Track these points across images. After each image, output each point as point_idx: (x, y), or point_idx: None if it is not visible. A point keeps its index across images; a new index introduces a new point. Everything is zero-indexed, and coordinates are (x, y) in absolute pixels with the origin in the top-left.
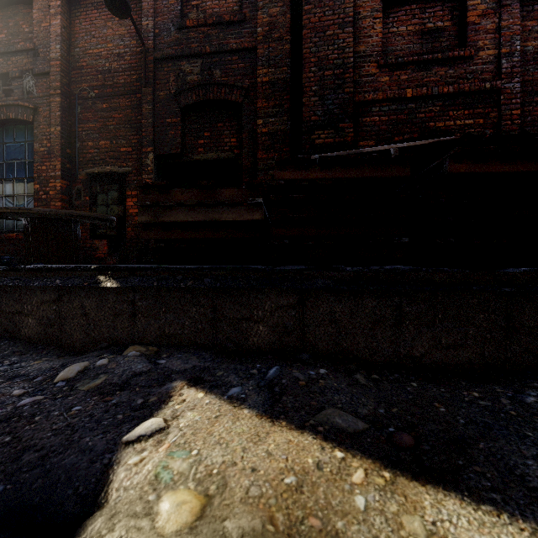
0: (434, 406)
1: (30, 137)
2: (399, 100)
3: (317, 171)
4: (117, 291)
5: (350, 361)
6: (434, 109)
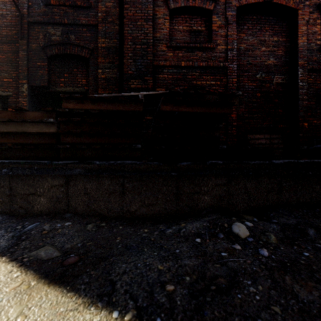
0: (116, 239)
1: None
2: (178, 67)
3: (89, 104)
4: None
5: (96, 216)
6: (196, 74)
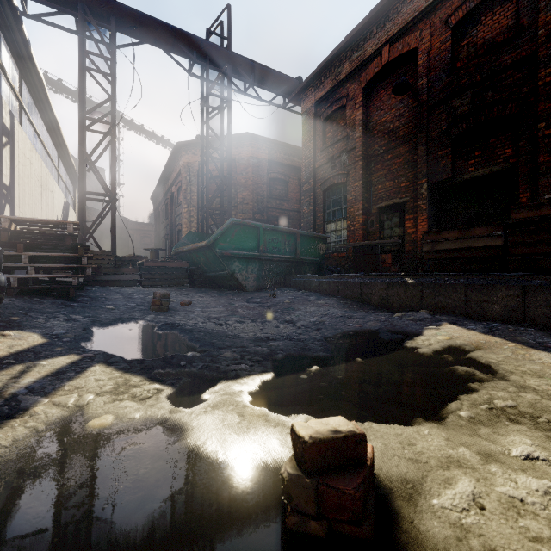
0: None
1: (344, 191)
2: None
3: (547, 209)
4: (413, 285)
5: None
6: None
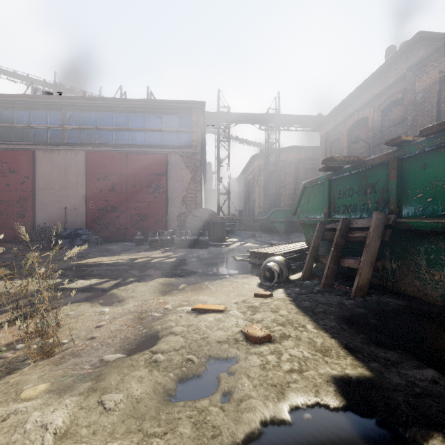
0: None
1: None
2: None
3: None
4: None
5: None
6: None
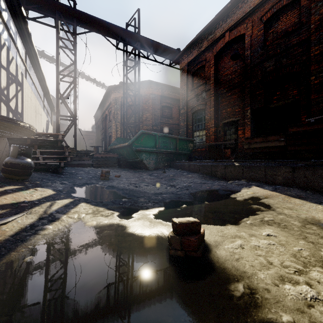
0: None
1: (204, 114)
2: None
3: (306, 127)
4: (238, 166)
5: (311, 190)
6: None
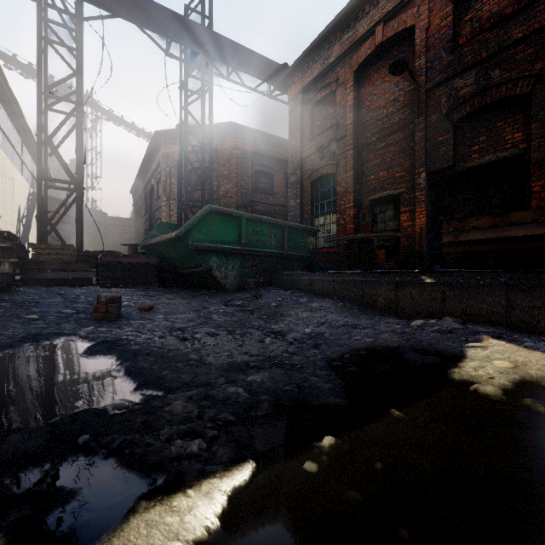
0: None
1: (334, 183)
2: None
3: None
4: (432, 285)
5: None
6: None
